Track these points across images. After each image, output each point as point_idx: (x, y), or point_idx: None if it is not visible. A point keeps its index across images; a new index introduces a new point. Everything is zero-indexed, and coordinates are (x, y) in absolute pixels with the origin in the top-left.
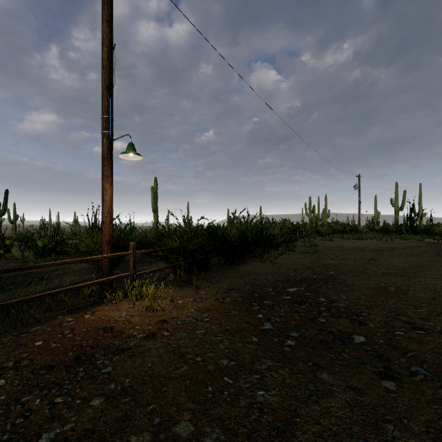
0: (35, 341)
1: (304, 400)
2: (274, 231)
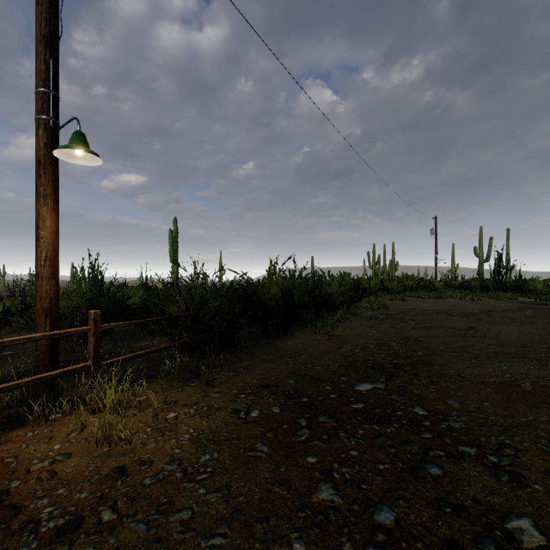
0: None
1: None
2: (331, 289)
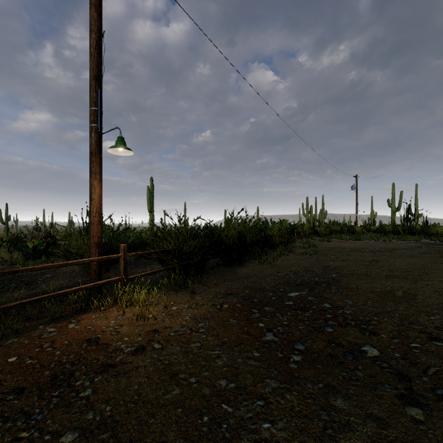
0: (9, 357)
1: (318, 435)
2: (272, 232)
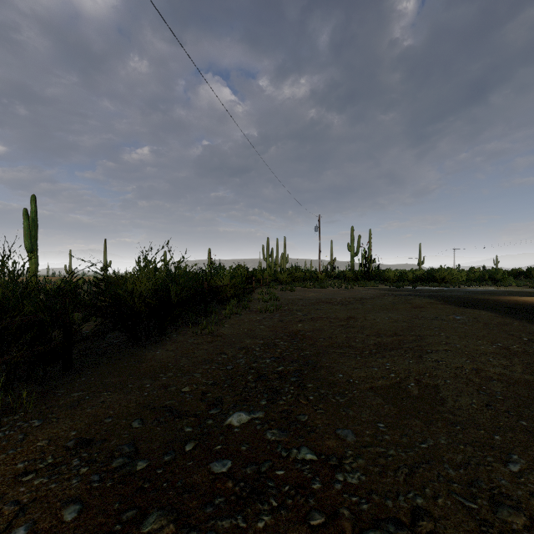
0: None
1: None
2: (222, 281)
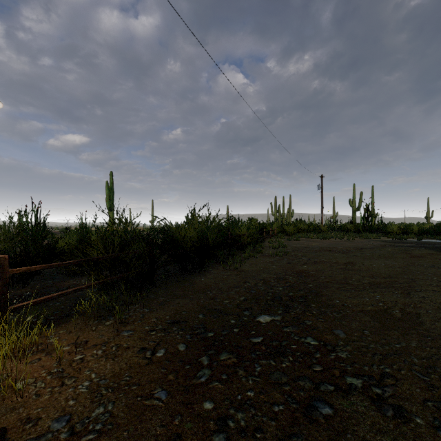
0: None
1: None
2: (240, 231)
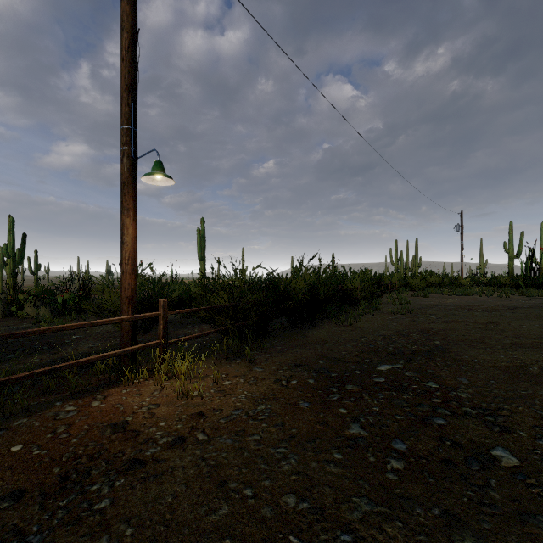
0: (13, 444)
1: None
2: (352, 284)
